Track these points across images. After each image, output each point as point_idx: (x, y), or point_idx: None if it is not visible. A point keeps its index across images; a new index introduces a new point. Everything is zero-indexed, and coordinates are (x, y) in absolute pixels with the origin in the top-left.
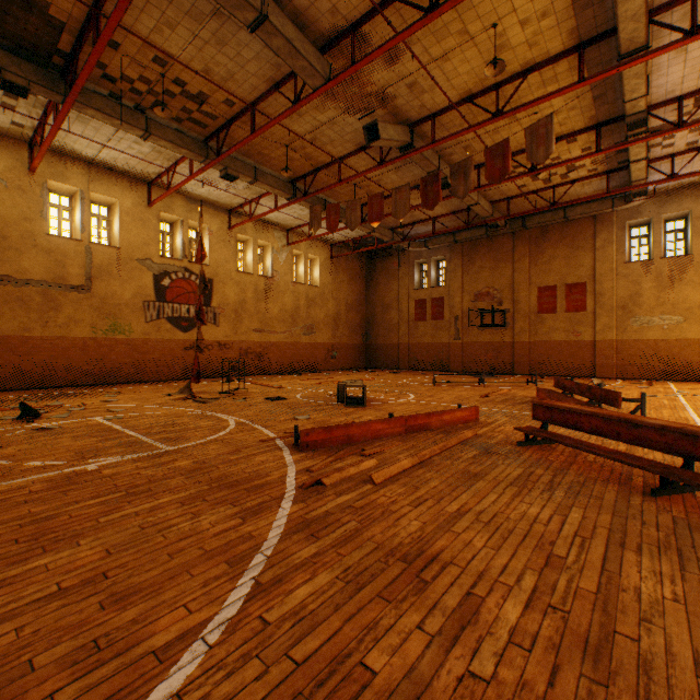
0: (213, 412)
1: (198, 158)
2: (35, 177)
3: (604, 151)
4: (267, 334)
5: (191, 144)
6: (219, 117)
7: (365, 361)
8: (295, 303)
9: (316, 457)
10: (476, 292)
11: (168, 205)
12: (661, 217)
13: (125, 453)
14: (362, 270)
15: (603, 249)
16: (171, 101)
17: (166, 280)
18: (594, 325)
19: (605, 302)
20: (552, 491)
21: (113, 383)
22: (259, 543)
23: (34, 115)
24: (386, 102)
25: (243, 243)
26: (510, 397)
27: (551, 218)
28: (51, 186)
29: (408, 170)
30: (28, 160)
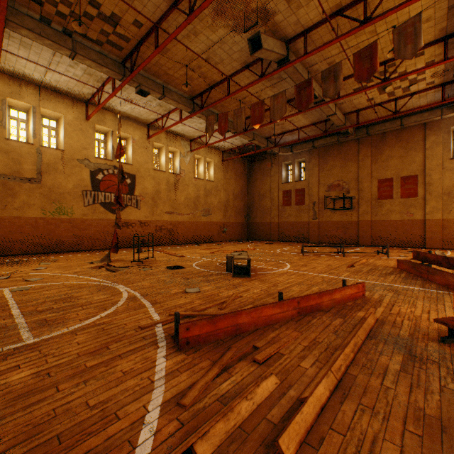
0: (114, 283)
1: (117, 76)
2: None
3: (452, 58)
4: (176, 215)
5: (111, 64)
6: (131, 39)
7: (247, 235)
8: (197, 193)
9: (196, 365)
10: (329, 184)
11: (102, 119)
12: None
13: None
14: (244, 170)
15: (431, 149)
16: (90, 23)
17: (100, 175)
18: (424, 208)
19: (433, 190)
20: None
21: (58, 251)
22: None
23: None
24: (267, 18)
25: (158, 149)
26: (373, 267)
27: (390, 126)
28: (10, 103)
29: (282, 86)
30: None
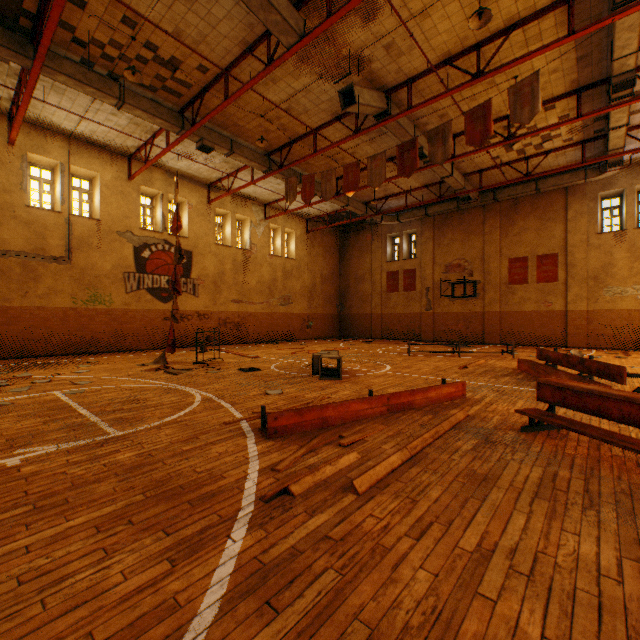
0: (181, 386)
1: (173, 128)
2: (14, 150)
3: (585, 116)
4: (245, 304)
5: (167, 114)
6: (193, 85)
7: (340, 330)
8: (273, 275)
9: (285, 448)
10: (447, 264)
11: (148, 179)
12: (634, 187)
13: (63, 440)
14: (336, 244)
15: (574, 221)
16: (143, 67)
17: (146, 252)
18: (565, 295)
19: (577, 273)
20: (597, 509)
21: (93, 352)
22: (184, 622)
23: (9, 85)
24: (362, 66)
25: (222, 217)
26: (489, 368)
27: (523, 190)
28: (32, 159)
29: (383, 141)
30: (8, 132)
